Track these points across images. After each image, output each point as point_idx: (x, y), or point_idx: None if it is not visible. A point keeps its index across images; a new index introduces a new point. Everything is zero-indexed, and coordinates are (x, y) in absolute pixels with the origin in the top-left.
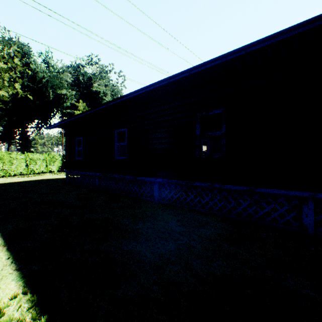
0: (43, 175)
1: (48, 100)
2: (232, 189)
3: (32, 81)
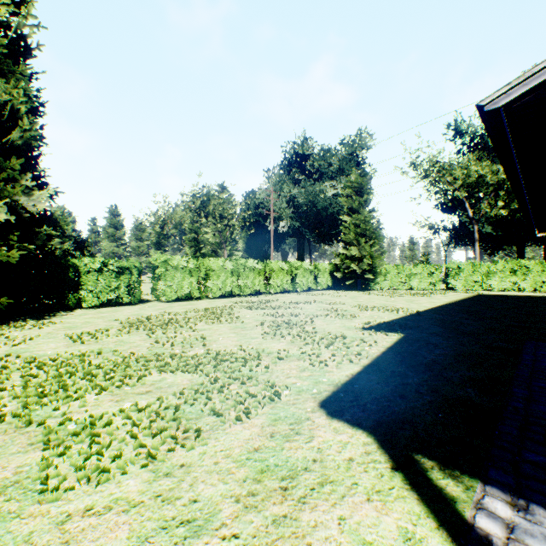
0: None
1: None
2: None
3: None
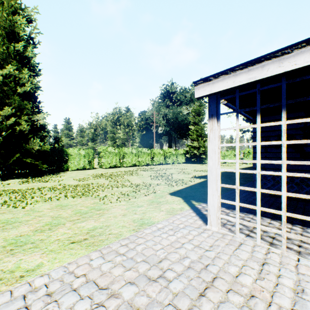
0: None
1: None
2: None
3: None
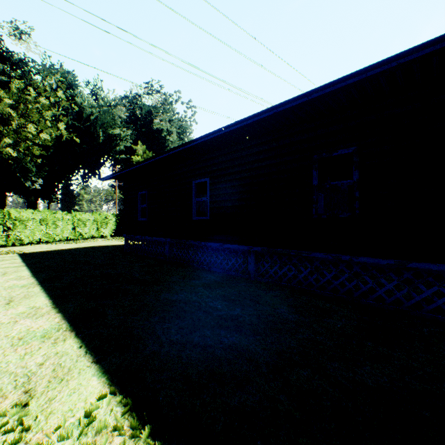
0: (94, 241)
1: (96, 143)
2: (369, 263)
3: (78, 119)
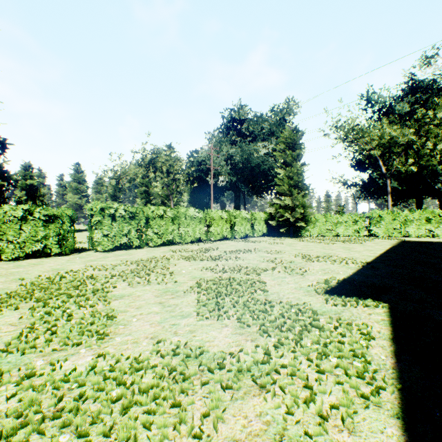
0: None
1: None
2: None
3: None
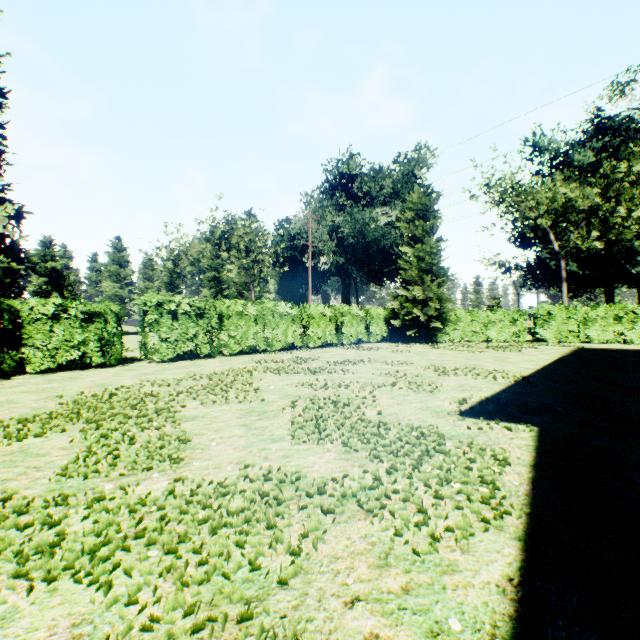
0: None
1: None
2: None
3: None
